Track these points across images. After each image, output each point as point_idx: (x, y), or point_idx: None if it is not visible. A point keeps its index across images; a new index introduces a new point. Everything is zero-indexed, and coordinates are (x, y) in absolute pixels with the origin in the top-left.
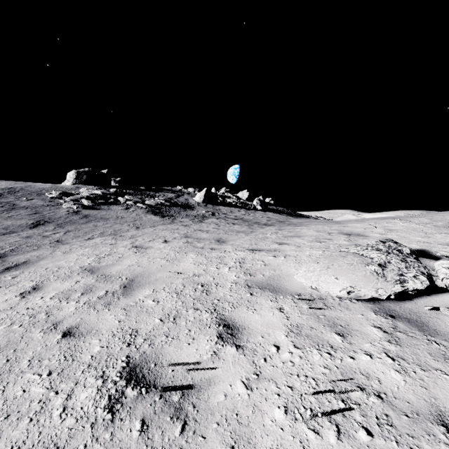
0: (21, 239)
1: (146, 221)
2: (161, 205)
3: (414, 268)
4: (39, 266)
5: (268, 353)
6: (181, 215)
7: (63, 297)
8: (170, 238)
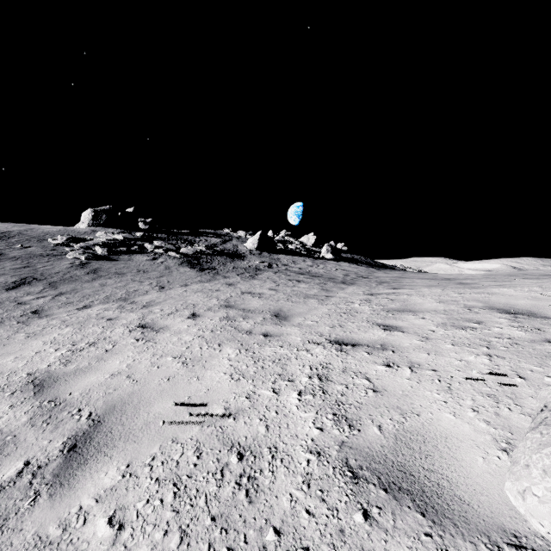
0: None
1: (177, 277)
2: (200, 254)
3: None
4: None
5: None
6: (226, 268)
7: None
8: (202, 308)
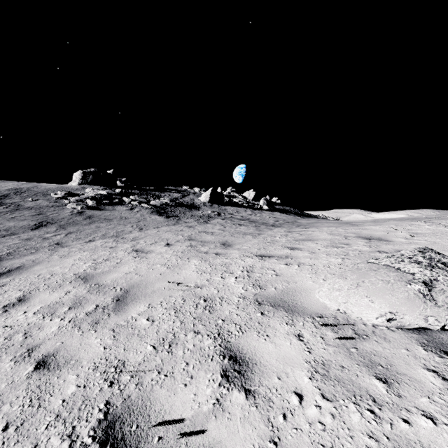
0: (20, 241)
1: (151, 222)
2: (166, 206)
3: None
4: (32, 273)
5: (288, 405)
6: (186, 216)
7: (48, 312)
8: (173, 240)
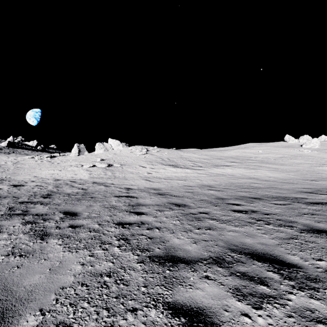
0: None
1: None
2: None
3: (35, 156)
4: None
5: (21, 160)
6: None
7: None
8: (3, 156)
